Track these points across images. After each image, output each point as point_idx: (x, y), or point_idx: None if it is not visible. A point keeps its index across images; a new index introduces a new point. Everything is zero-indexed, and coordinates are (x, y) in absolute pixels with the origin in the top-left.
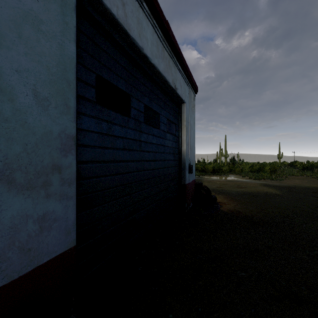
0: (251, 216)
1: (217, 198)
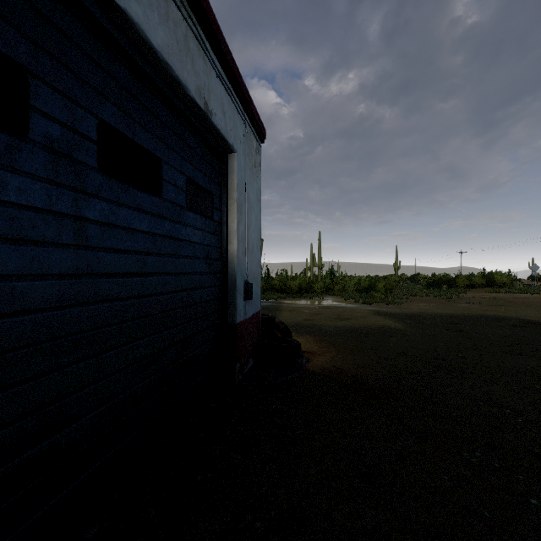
0: (361, 378)
1: (303, 342)
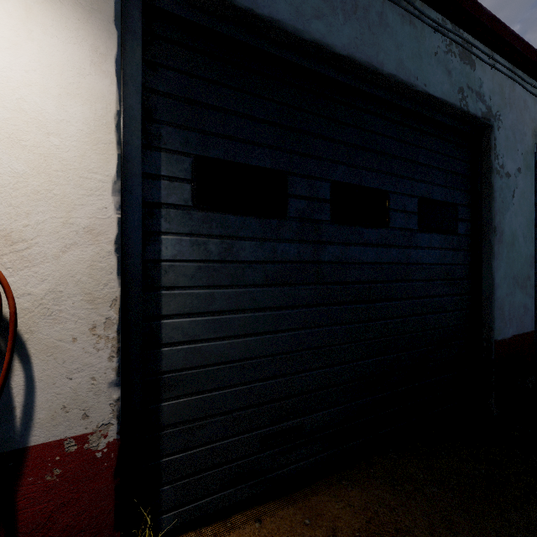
0: None
1: None
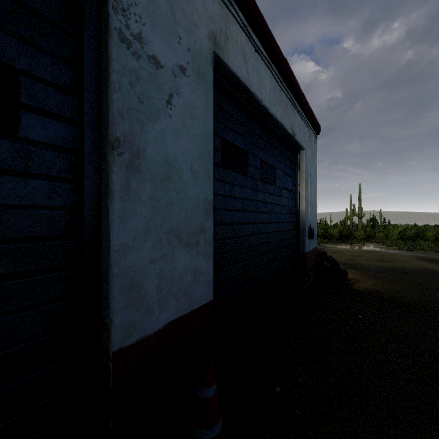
0: (398, 298)
1: (348, 273)
